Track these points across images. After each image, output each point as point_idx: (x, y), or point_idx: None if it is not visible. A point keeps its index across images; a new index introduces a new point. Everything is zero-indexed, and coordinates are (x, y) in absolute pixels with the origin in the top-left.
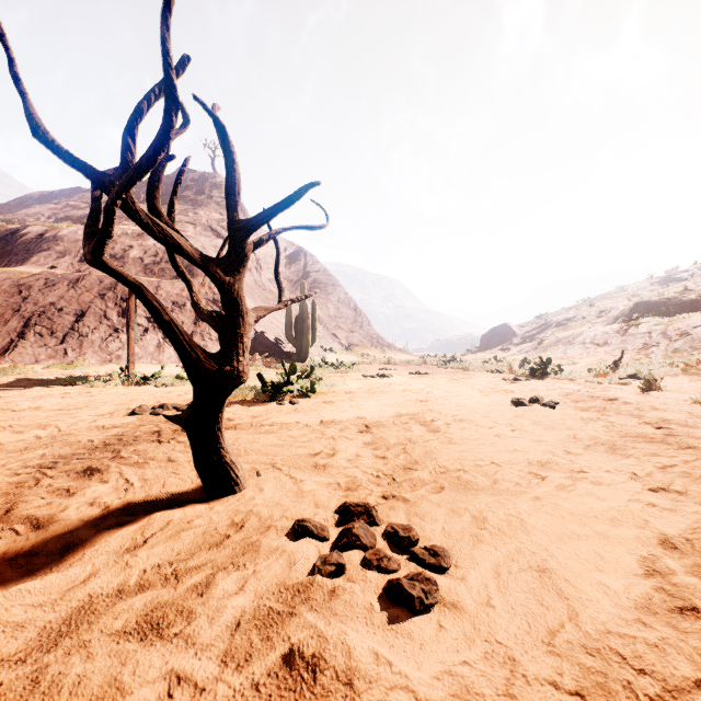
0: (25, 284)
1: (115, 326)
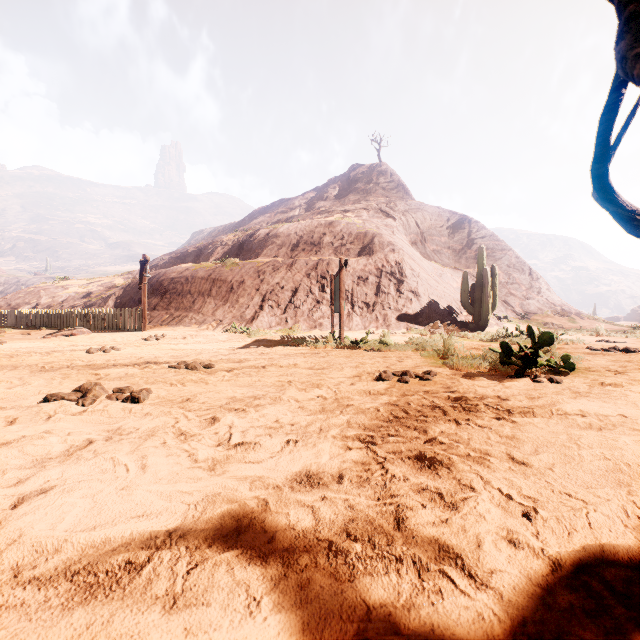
0: (261, 270)
1: (317, 299)
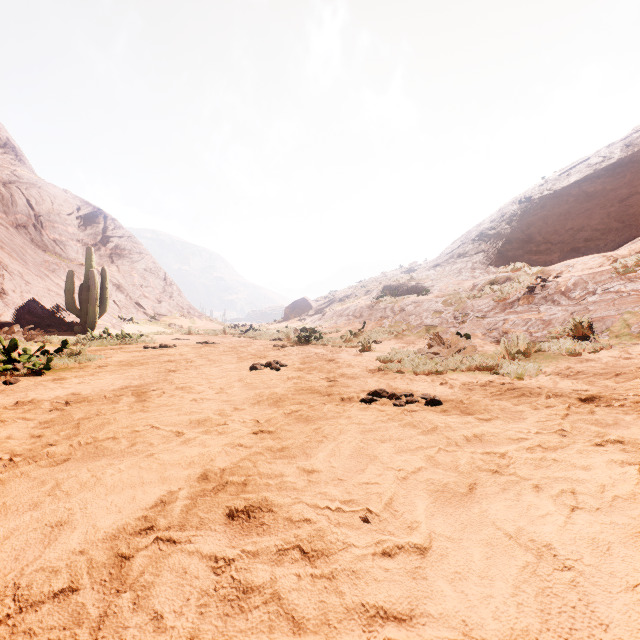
0: None
1: None
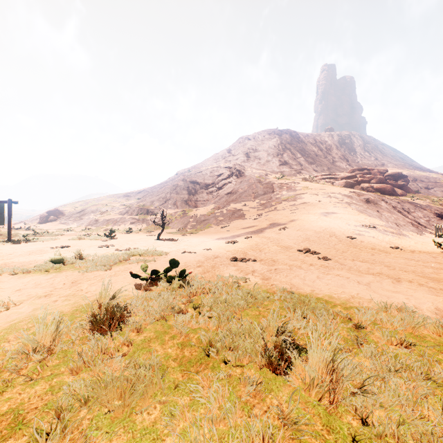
0: None
1: None
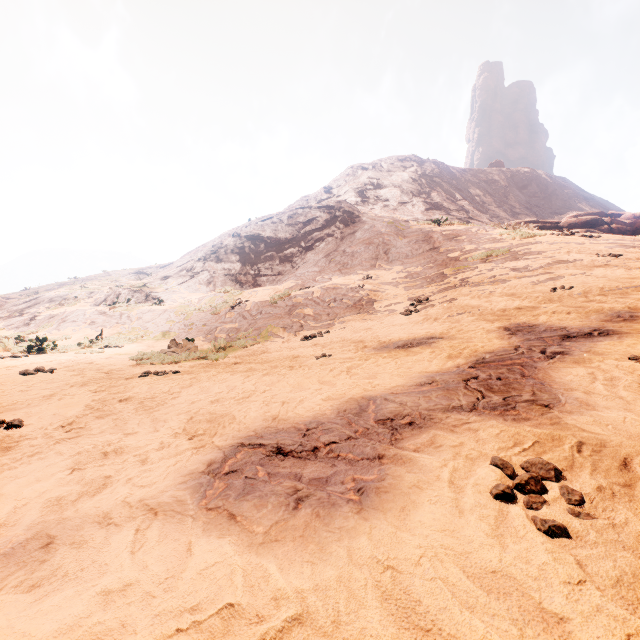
0: None
1: None
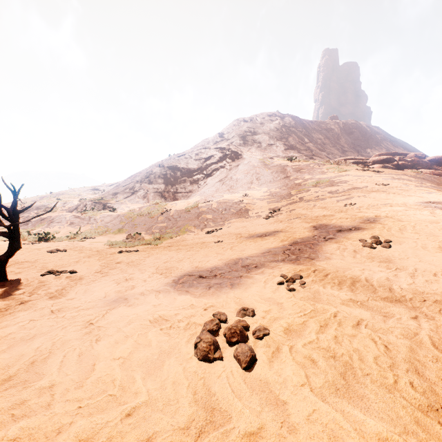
0: None
1: None
